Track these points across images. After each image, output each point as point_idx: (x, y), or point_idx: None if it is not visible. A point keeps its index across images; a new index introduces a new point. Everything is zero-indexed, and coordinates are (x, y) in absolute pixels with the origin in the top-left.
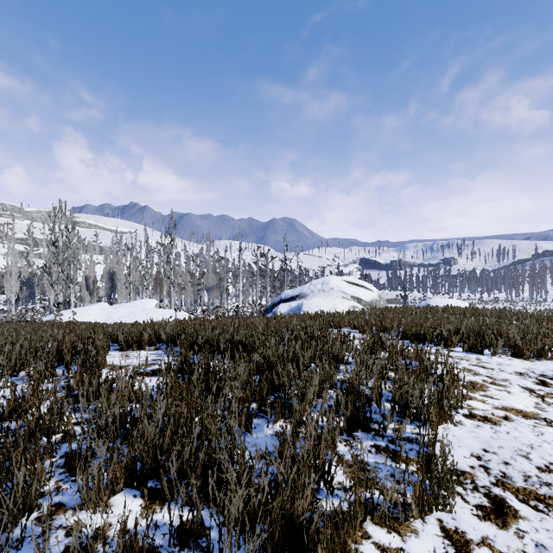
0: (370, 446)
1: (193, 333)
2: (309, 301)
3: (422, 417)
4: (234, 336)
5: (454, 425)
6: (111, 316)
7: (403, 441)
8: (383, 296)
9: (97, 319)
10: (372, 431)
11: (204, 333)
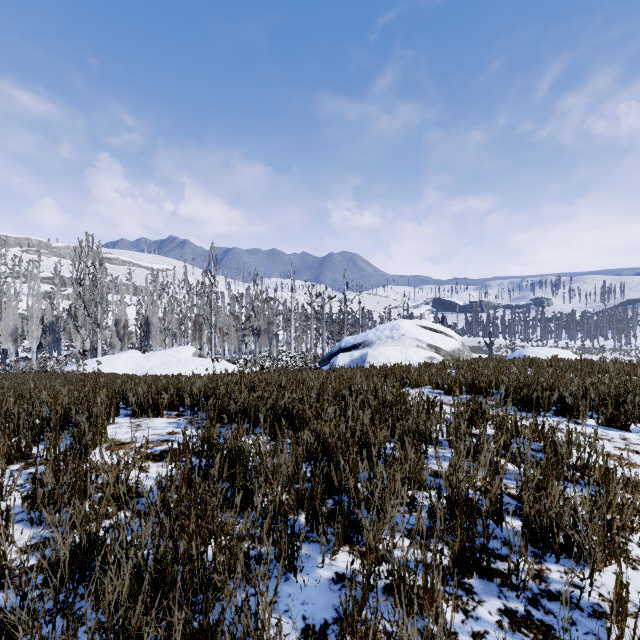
0: (498, 611)
1: (226, 395)
2: (375, 350)
3: (590, 565)
4: (278, 402)
5: (632, 567)
6: (141, 366)
7: (554, 600)
8: (466, 345)
9: (126, 369)
10: (496, 576)
11: (239, 396)
